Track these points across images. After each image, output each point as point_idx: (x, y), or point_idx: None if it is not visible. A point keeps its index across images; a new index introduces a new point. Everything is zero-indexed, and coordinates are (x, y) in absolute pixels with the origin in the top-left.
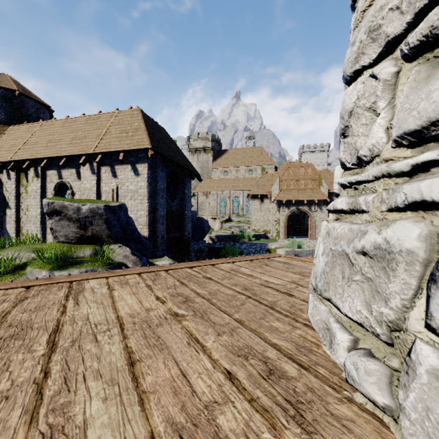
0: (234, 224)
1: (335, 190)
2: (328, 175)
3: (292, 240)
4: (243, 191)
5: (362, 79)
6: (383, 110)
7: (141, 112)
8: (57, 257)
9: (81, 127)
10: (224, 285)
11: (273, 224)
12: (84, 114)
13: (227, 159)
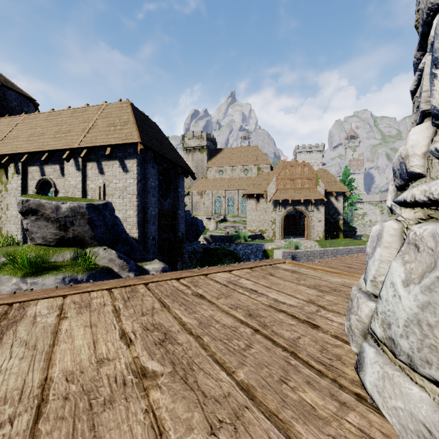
0: (230, 224)
1: (414, 167)
2: (324, 174)
3: (289, 240)
4: (238, 190)
5: None
6: None
7: (131, 105)
8: (32, 262)
9: (66, 120)
10: (220, 307)
11: (269, 224)
12: (69, 107)
13: (222, 158)
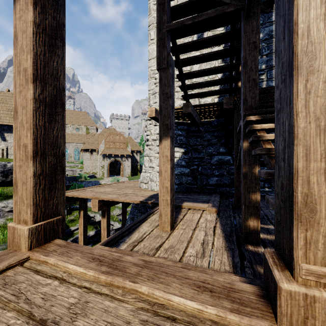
0: (69, 169)
1: (143, 169)
2: (131, 140)
3: (114, 177)
4: (72, 143)
5: (146, 158)
6: (148, 163)
7: None
8: None
9: None
10: (121, 186)
11: (100, 168)
12: None
13: None
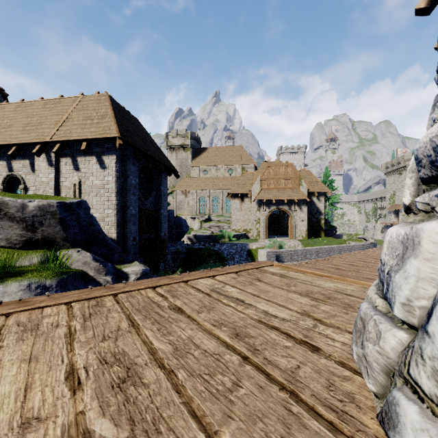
0: (214, 224)
1: None
2: (307, 175)
3: (273, 240)
4: (223, 190)
5: None
6: None
7: (110, 98)
8: None
9: (37, 112)
10: (201, 324)
11: (253, 224)
12: (42, 98)
13: (207, 157)
